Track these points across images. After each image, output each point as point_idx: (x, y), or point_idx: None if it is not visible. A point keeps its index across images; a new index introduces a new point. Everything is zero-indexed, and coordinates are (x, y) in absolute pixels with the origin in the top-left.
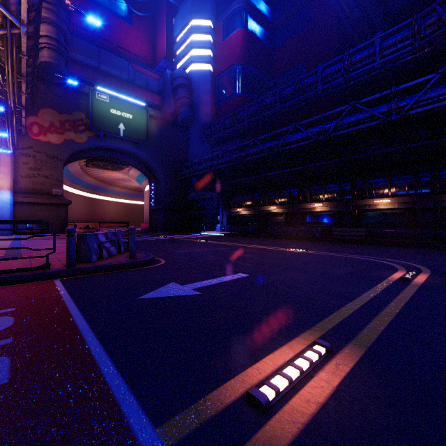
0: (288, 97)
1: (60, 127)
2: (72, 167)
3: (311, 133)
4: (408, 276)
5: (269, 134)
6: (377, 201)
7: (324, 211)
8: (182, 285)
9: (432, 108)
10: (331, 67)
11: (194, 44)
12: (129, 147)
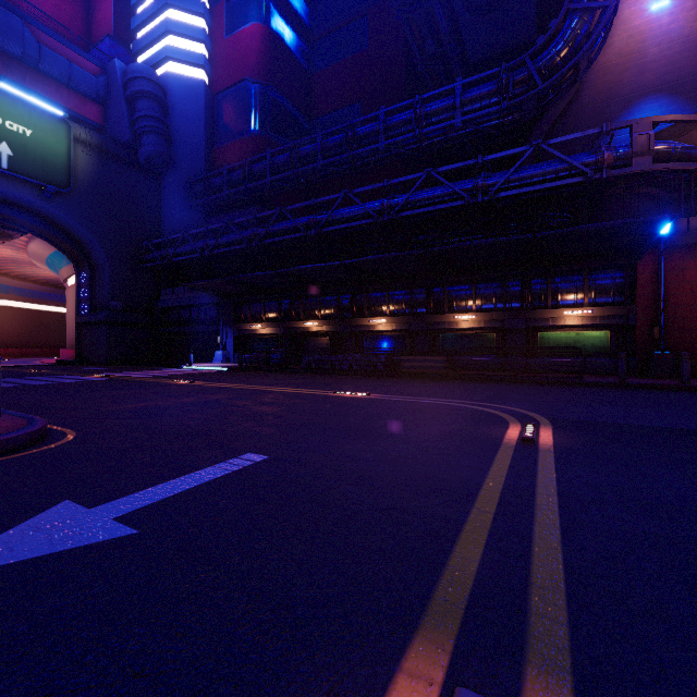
0: (336, 150)
1: None
2: None
3: (370, 208)
4: (530, 434)
5: (306, 203)
6: (459, 317)
7: (389, 330)
8: (90, 507)
9: (525, 192)
10: (398, 114)
11: (173, 28)
12: (26, 194)
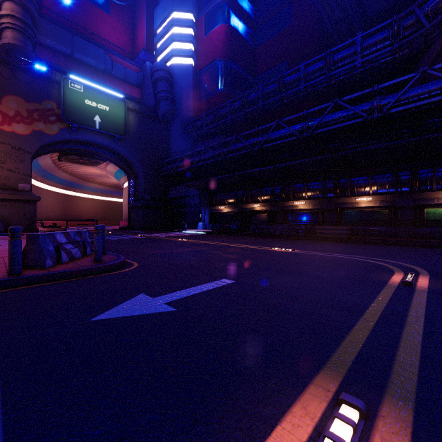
0: (271, 94)
1: (27, 116)
2: (42, 161)
3: (294, 130)
4: (409, 279)
5: (252, 131)
6: (359, 199)
7: (307, 209)
8: (153, 297)
9: (413, 107)
10: (313, 65)
11: (175, 37)
12: (106, 141)
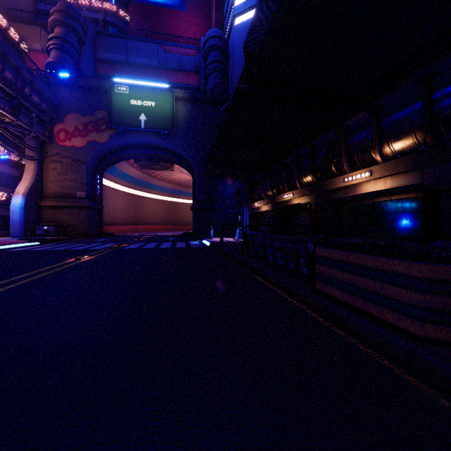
0: None
1: (83, 129)
2: (129, 172)
3: None
4: None
5: None
6: None
7: (380, 192)
8: None
9: None
10: None
11: None
12: (154, 139)
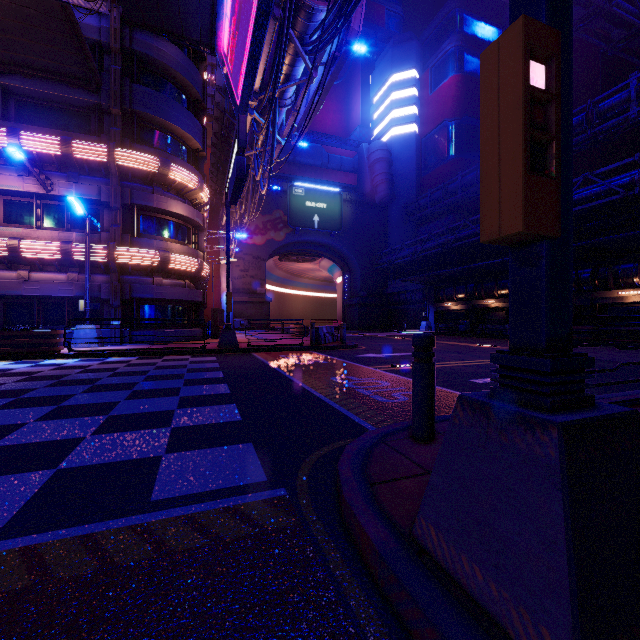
0: None
1: (263, 228)
2: (267, 263)
3: None
4: None
5: None
6: (622, 293)
7: None
8: (376, 354)
9: None
10: None
11: (395, 105)
12: (323, 238)
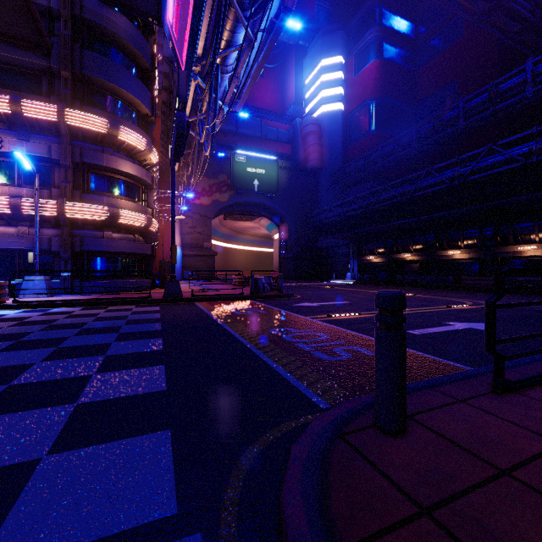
0: (426, 135)
1: (209, 190)
2: (213, 221)
3: (445, 177)
4: (455, 306)
5: (401, 180)
6: (521, 248)
7: (463, 259)
8: (311, 303)
9: None
10: (475, 99)
11: (324, 86)
12: (262, 200)
